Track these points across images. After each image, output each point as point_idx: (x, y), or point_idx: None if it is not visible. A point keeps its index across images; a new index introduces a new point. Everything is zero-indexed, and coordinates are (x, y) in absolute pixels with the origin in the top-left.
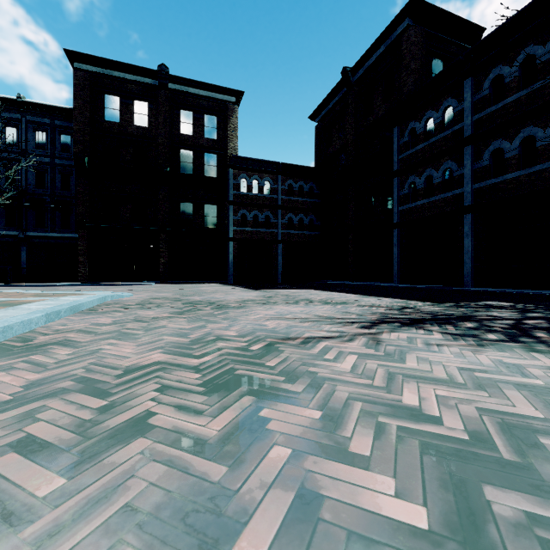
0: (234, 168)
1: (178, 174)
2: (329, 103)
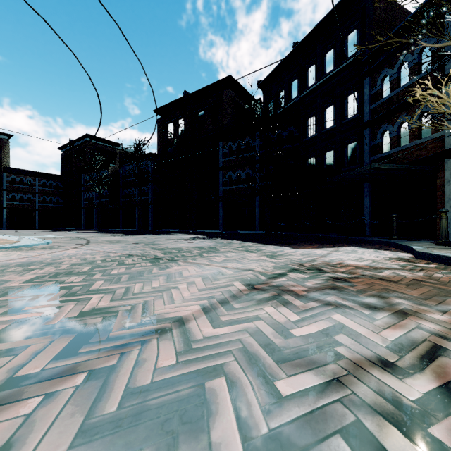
0: (7, 172)
1: None
2: (66, 147)
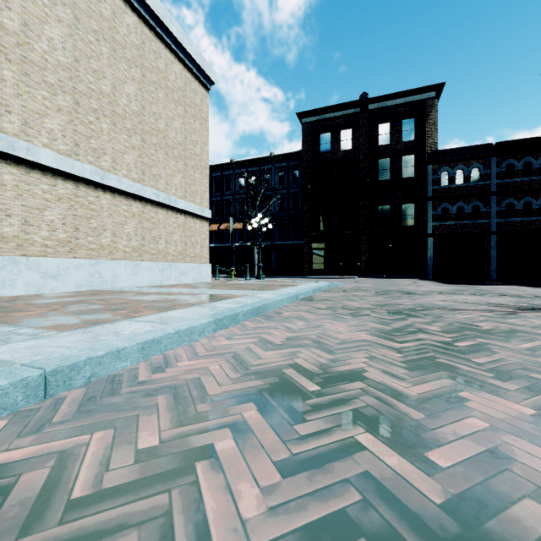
0: (433, 163)
1: (376, 182)
2: None
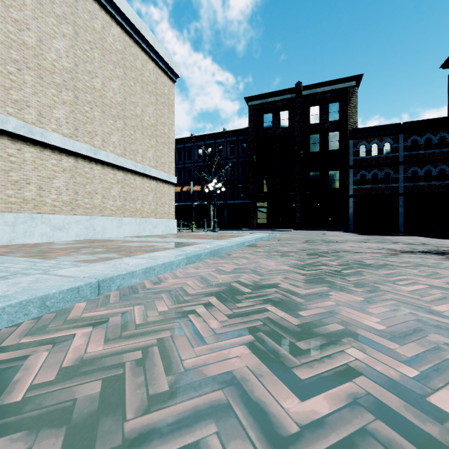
0: (353, 138)
1: (308, 153)
2: None
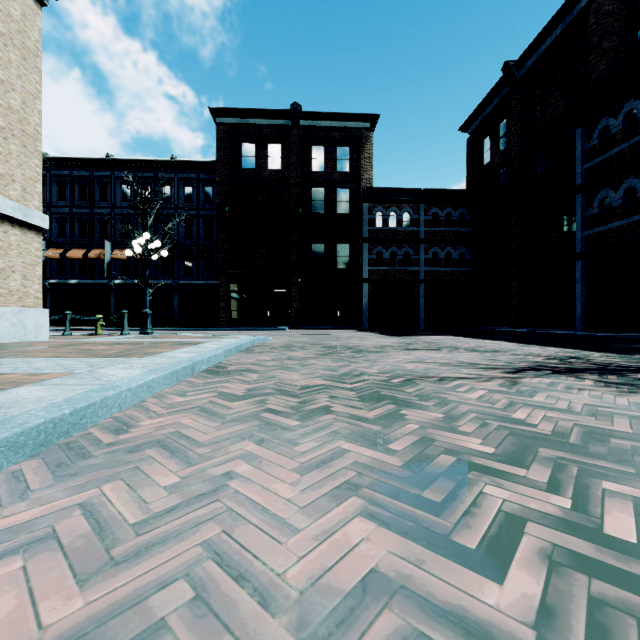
0: (368, 201)
1: (310, 214)
2: (486, 109)
